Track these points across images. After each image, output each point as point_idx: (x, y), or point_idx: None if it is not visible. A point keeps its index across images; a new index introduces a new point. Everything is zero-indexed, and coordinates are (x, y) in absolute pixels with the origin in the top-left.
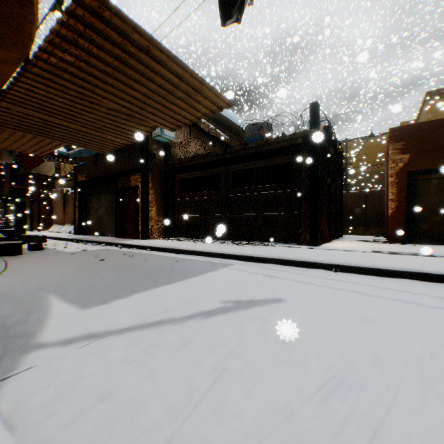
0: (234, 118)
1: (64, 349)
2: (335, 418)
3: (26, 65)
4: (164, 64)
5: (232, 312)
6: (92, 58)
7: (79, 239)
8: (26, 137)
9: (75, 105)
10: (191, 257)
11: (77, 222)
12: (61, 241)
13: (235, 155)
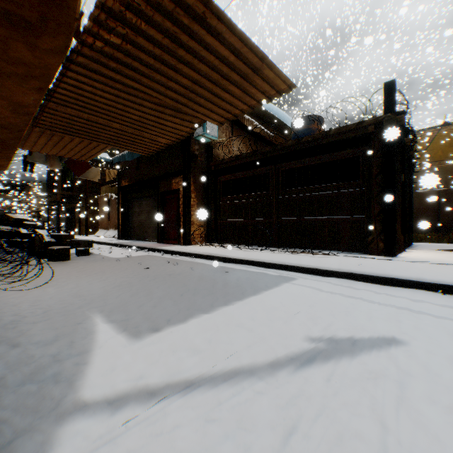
0: (278, 113)
1: (112, 417)
2: None
3: (71, 55)
4: (220, 38)
5: (334, 360)
6: (139, 37)
7: (122, 244)
8: (73, 142)
9: (120, 101)
10: (241, 266)
11: (120, 227)
12: (105, 245)
13: (286, 152)
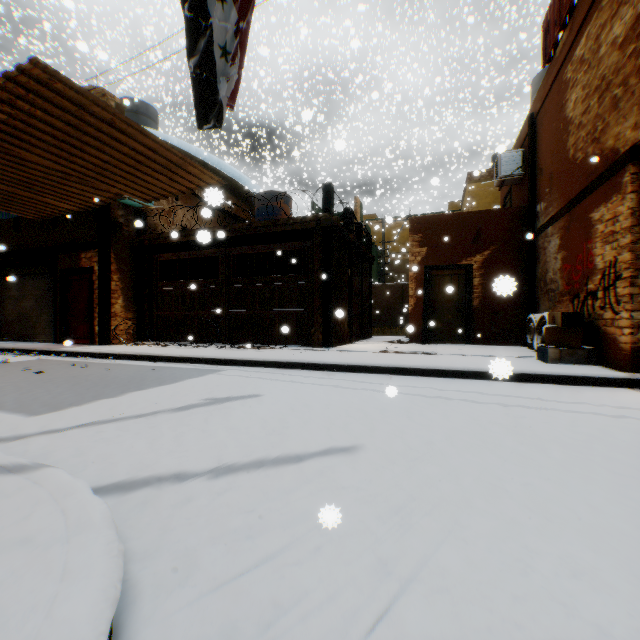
0: (242, 179)
1: (25, 440)
2: (251, 445)
3: None
4: (134, 136)
5: (204, 406)
6: (35, 119)
7: None
8: None
9: None
10: (174, 364)
11: None
12: None
13: (237, 235)
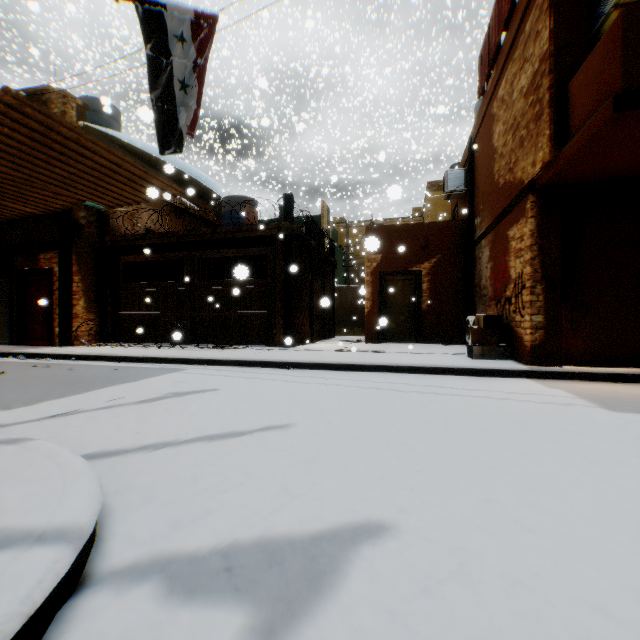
0: (208, 182)
1: (4, 428)
2: (204, 426)
3: None
4: (100, 152)
5: (166, 399)
6: (3, 135)
7: None
8: None
9: None
10: (138, 364)
11: None
12: None
13: (202, 239)
